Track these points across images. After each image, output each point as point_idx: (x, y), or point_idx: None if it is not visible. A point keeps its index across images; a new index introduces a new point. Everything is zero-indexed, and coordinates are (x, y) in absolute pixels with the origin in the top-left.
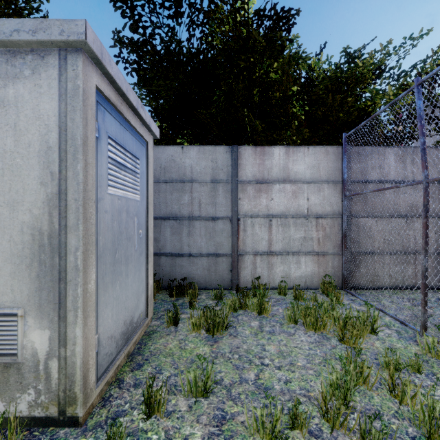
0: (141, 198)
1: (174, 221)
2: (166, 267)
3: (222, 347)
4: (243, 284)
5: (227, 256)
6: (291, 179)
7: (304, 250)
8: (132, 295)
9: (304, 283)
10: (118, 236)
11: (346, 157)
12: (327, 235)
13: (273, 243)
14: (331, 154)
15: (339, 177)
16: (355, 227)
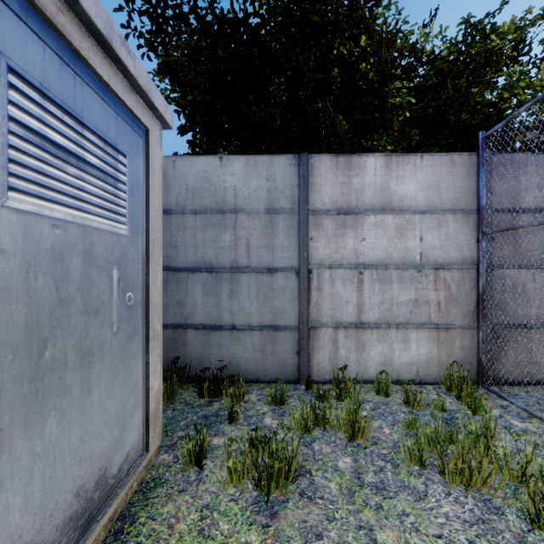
0: (131, 231)
1: (208, 274)
2: (196, 346)
3: (286, 534)
4: (316, 375)
5: (291, 330)
6: (395, 207)
7: (415, 321)
8: (103, 424)
9: (416, 374)
10: (53, 310)
11: (485, 170)
12: (453, 297)
13: (365, 310)
14: (458, 166)
15: (473, 204)
16: (498, 283)
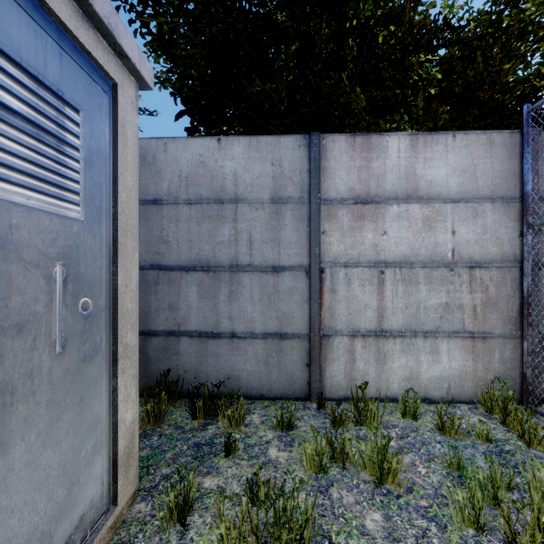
0: (88, 214)
1: (204, 274)
2: (190, 356)
3: None
4: (329, 391)
5: (300, 338)
6: (422, 195)
7: (446, 328)
8: (35, 489)
9: (447, 391)
10: None
11: (530, 150)
12: (491, 300)
13: (386, 315)
14: (498, 146)
15: (516, 190)
16: None
